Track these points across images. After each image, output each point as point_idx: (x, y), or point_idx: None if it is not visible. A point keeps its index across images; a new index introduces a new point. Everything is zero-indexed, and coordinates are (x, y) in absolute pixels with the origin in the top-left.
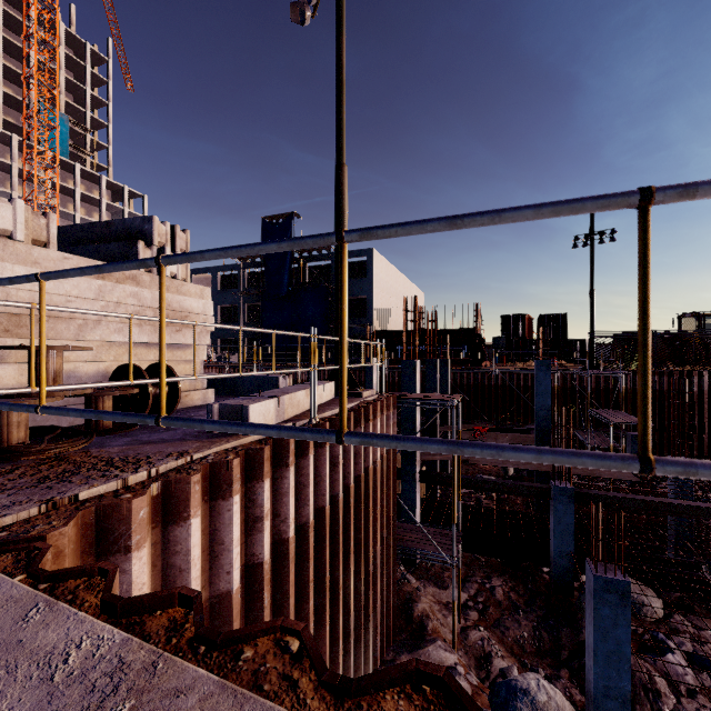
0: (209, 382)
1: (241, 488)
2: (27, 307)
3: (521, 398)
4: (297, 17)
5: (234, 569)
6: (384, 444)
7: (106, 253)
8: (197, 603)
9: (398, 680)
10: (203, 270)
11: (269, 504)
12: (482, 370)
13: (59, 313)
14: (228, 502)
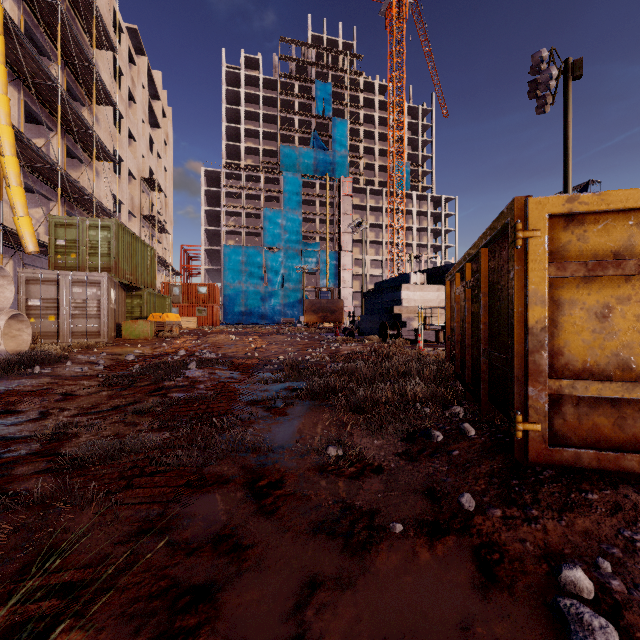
0: None
1: None
2: (431, 309)
3: None
4: (540, 110)
5: None
6: None
7: (439, 280)
8: None
9: None
10: None
11: None
12: None
13: (427, 305)
14: None
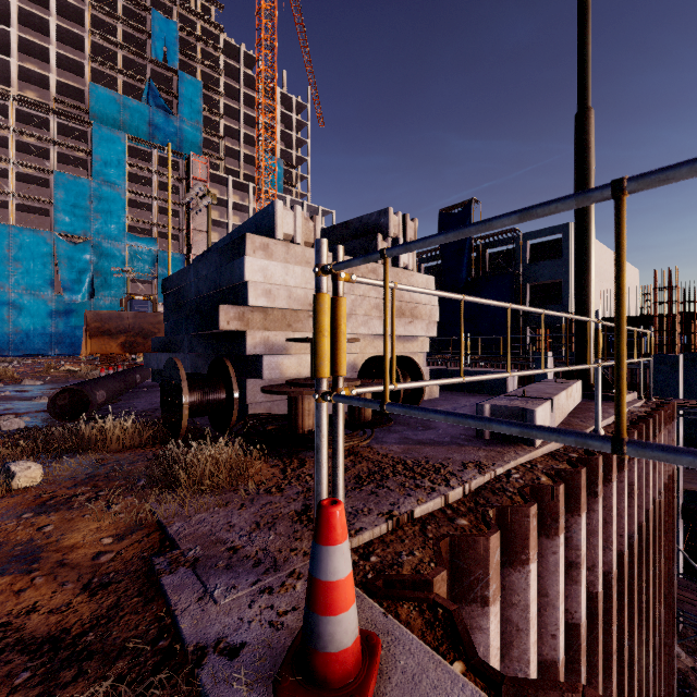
0: None
1: None
2: (390, 286)
3: None
4: None
5: (560, 632)
6: None
7: (347, 251)
8: None
9: None
10: None
11: (584, 547)
12: None
13: None
14: (552, 542)
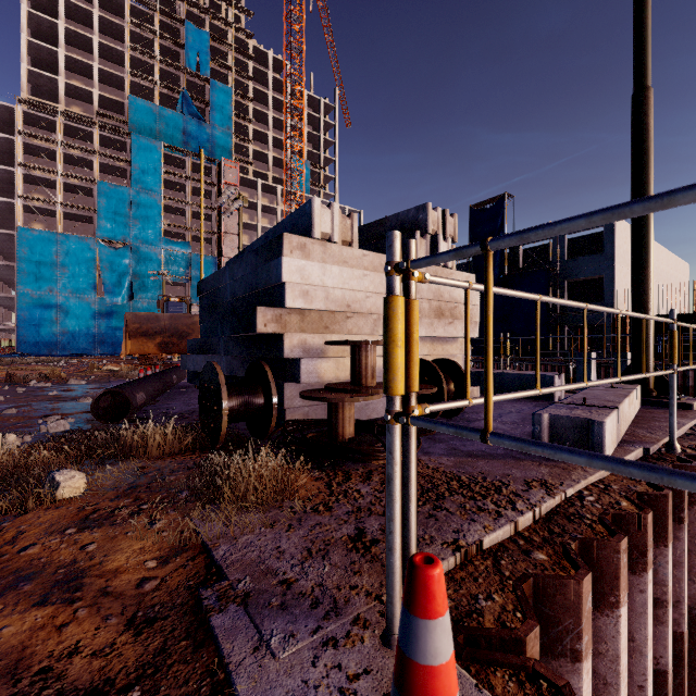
0: None
1: None
2: (464, 286)
3: None
4: None
5: (648, 683)
6: None
7: (383, 250)
8: None
9: None
10: None
11: (670, 582)
12: None
13: (360, 309)
14: (639, 578)
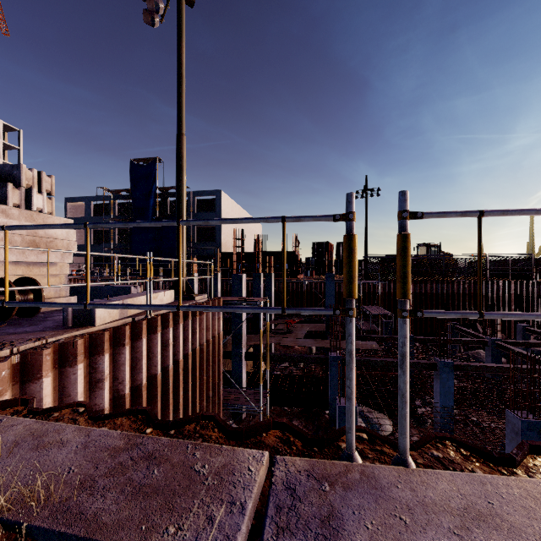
0: (74, 291)
1: (86, 360)
2: None
3: (322, 300)
4: (148, 20)
5: None
6: (102, 307)
7: None
8: (31, 401)
9: (127, 413)
10: (77, 199)
11: (108, 371)
12: (296, 281)
13: None
14: (74, 368)
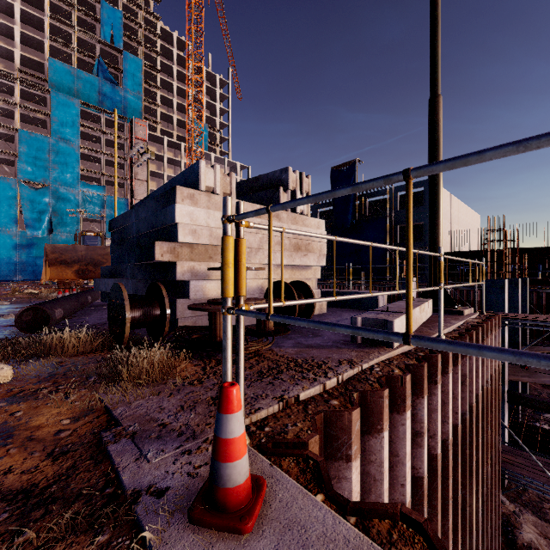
0: None
1: None
2: (279, 231)
3: None
4: None
5: (407, 482)
6: None
7: (257, 200)
8: None
9: None
10: None
11: (426, 421)
12: None
13: None
14: (401, 416)
